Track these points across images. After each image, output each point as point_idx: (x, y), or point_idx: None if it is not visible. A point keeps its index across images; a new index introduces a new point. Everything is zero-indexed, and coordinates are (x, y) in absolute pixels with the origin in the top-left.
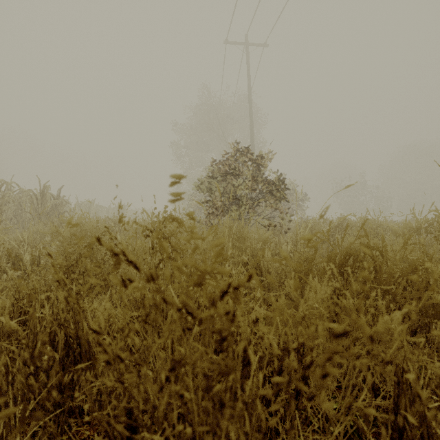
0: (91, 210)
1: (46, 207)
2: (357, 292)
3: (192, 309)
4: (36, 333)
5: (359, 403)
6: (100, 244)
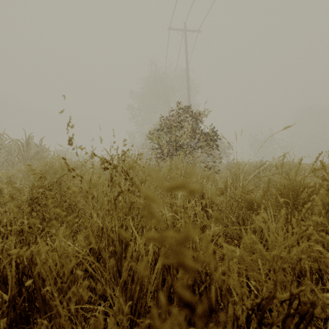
0: (66, 156)
1: (30, 153)
2: (316, 224)
3: None
4: None
5: None
6: None
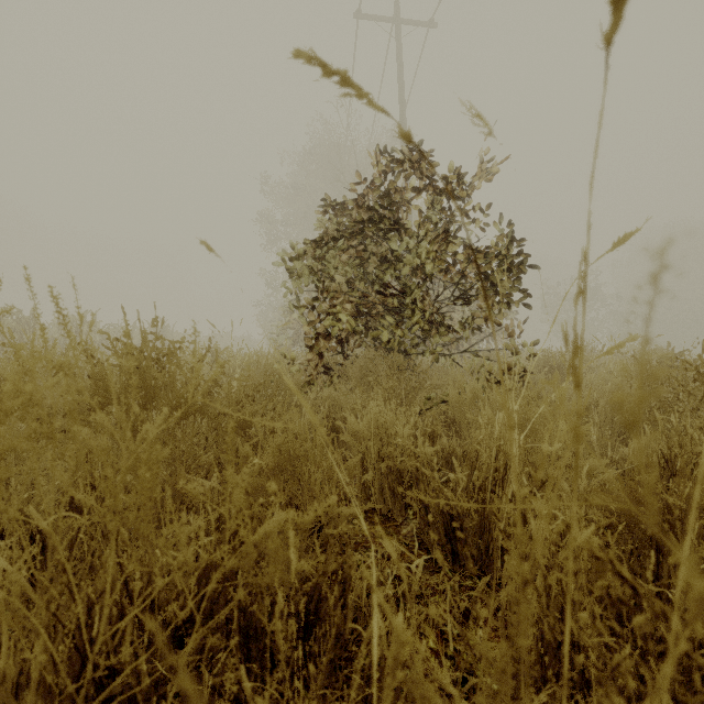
0: (83, 333)
1: None
2: None
3: None
4: None
5: None
6: None
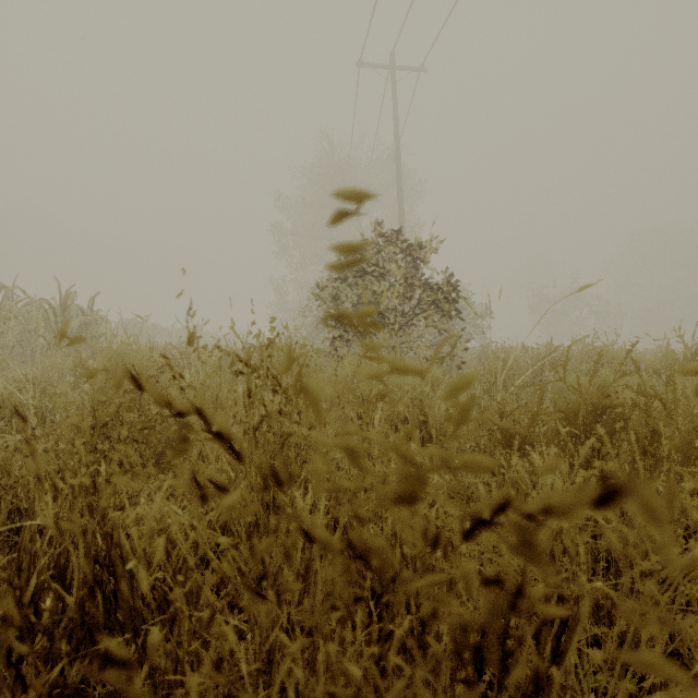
0: (144, 333)
1: (70, 327)
2: (624, 475)
3: (388, 567)
4: (33, 553)
5: (654, 696)
6: (138, 387)
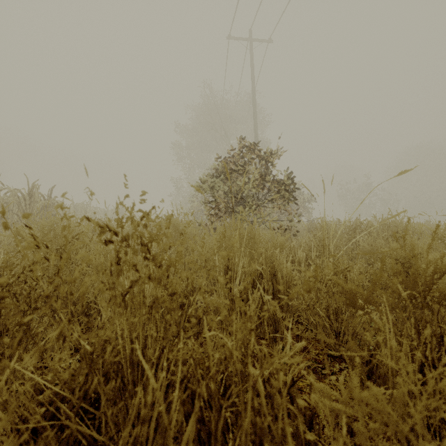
0: (87, 212)
1: (35, 208)
2: None
3: None
4: None
5: None
6: None
